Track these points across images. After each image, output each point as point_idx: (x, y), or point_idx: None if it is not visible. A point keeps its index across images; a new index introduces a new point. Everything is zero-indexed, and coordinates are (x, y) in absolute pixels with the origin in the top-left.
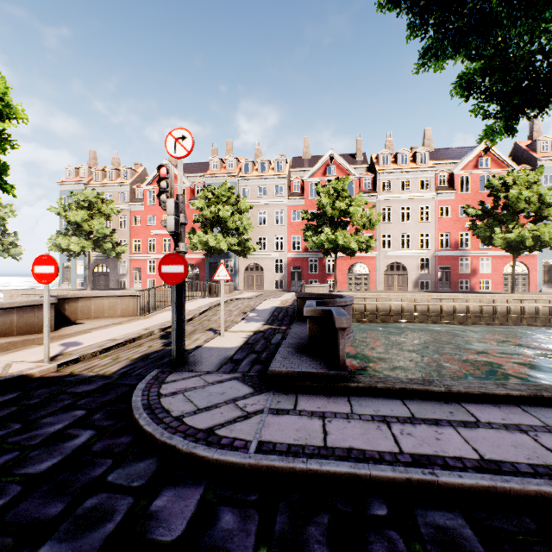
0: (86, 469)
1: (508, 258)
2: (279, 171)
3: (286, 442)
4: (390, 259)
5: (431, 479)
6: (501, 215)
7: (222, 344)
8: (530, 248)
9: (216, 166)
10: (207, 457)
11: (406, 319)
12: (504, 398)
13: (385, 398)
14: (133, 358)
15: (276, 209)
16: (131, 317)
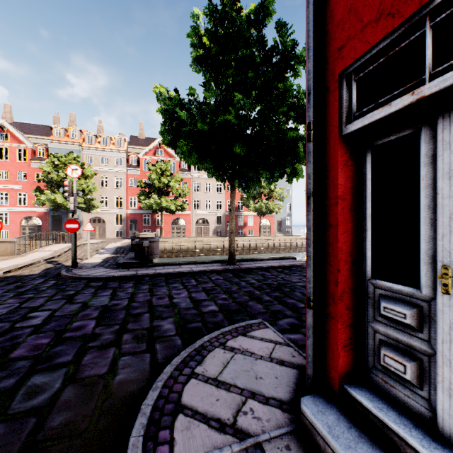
0: (64, 284)
1: (261, 217)
2: (119, 146)
3: (125, 274)
4: (199, 216)
5: (160, 274)
6: (255, 193)
7: (91, 262)
8: (265, 212)
9: (59, 134)
10: (102, 277)
11: (205, 253)
12: (194, 264)
13: (159, 267)
14: (42, 269)
15: (116, 175)
16: (11, 256)
